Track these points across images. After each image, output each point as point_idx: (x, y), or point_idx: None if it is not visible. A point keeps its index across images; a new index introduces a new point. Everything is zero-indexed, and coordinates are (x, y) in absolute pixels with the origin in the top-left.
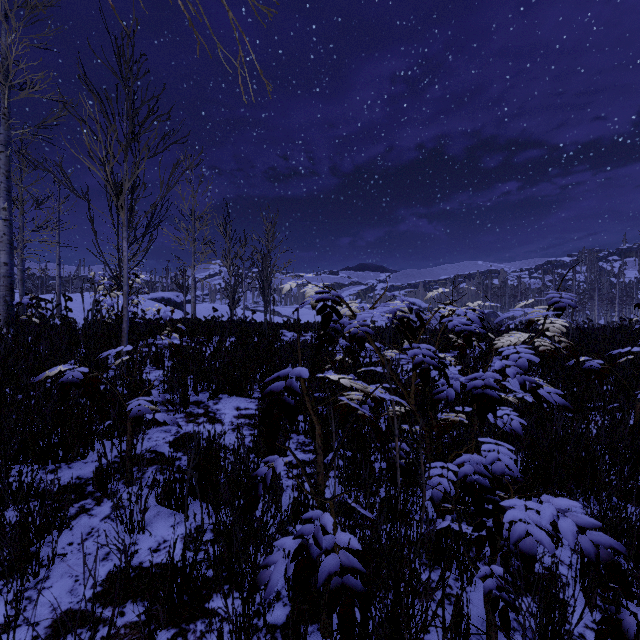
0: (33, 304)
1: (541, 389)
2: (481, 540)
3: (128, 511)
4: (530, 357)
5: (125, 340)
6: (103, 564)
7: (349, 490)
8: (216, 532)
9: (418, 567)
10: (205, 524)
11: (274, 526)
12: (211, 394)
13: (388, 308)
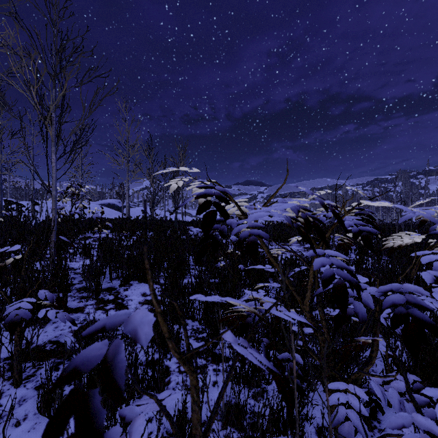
0: None
1: None
2: None
3: (2, 423)
4: None
5: (53, 236)
6: None
7: None
8: None
9: None
10: None
11: None
12: (122, 281)
13: (292, 204)
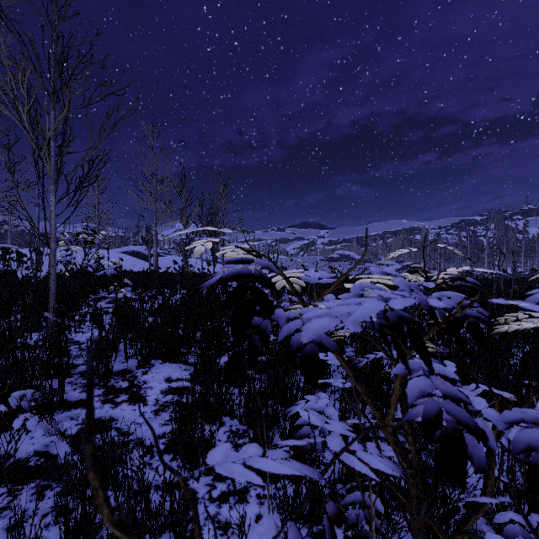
0: None
1: None
2: None
3: None
4: None
5: (52, 301)
6: None
7: None
8: None
9: None
10: None
11: None
12: (141, 362)
13: (376, 306)
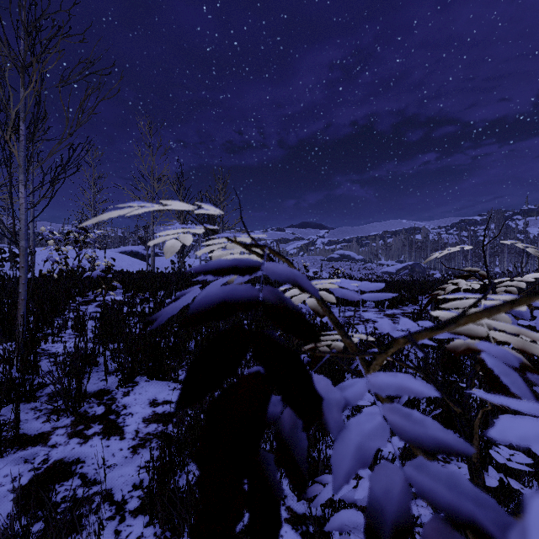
0: None
1: None
2: None
3: None
4: None
5: (22, 308)
6: None
7: None
8: None
9: None
10: None
11: None
12: (122, 380)
13: None
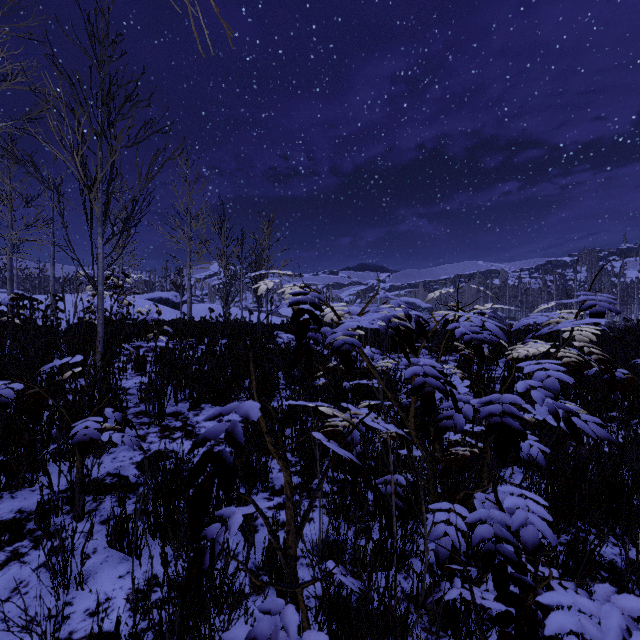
0: (13, 305)
1: (575, 417)
2: (507, 639)
3: (70, 556)
4: (561, 376)
5: (100, 345)
6: (22, 636)
7: (320, 579)
8: (164, 596)
9: (419, 635)
10: (161, 573)
11: (232, 596)
12: (192, 404)
13: (379, 315)
